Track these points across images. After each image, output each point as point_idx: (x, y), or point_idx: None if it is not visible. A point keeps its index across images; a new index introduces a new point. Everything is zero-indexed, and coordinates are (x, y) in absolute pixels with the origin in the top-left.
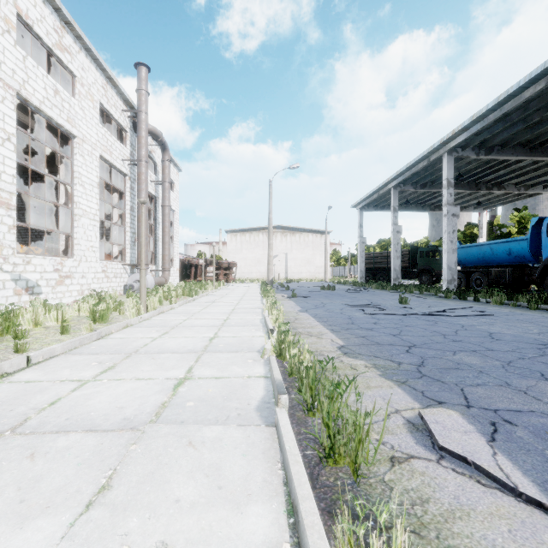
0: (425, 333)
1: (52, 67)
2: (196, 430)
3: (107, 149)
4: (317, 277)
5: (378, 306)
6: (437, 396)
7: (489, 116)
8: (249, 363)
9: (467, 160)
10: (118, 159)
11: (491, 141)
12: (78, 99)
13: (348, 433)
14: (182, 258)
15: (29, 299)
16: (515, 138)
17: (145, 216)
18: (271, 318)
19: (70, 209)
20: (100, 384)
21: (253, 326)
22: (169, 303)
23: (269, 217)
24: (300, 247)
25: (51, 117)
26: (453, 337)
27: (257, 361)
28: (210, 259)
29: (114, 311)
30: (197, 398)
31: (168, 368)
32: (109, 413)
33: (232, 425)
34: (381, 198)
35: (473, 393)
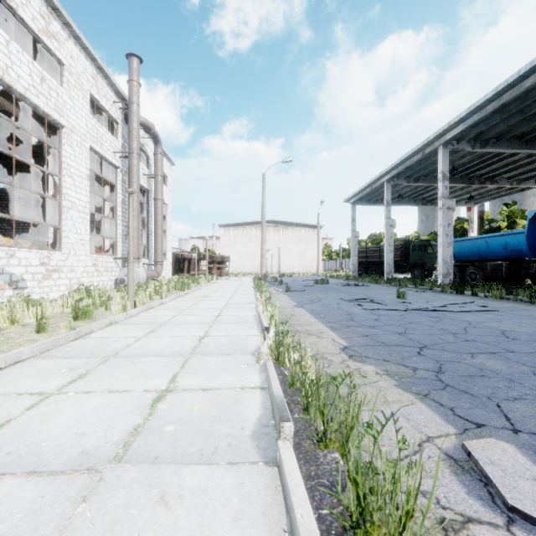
0: (433, 331)
1: (40, 55)
2: (172, 473)
3: (97, 140)
4: (309, 271)
5: (376, 300)
6: (471, 415)
7: (487, 107)
8: (243, 369)
9: (462, 153)
10: (109, 151)
11: (487, 134)
12: (66, 88)
13: (385, 492)
14: (176, 252)
15: (13, 293)
16: (511, 130)
17: (137, 209)
18: (266, 314)
19: (58, 201)
20: (64, 399)
21: (246, 323)
22: (159, 298)
23: (262, 211)
24: (292, 242)
25: (37, 105)
26: (464, 336)
27: (251, 367)
28: (203, 253)
29: (101, 306)
30: (178, 419)
31: (148, 376)
32: (64, 444)
33: (221, 464)
34: (374, 192)
35: (513, 411)
